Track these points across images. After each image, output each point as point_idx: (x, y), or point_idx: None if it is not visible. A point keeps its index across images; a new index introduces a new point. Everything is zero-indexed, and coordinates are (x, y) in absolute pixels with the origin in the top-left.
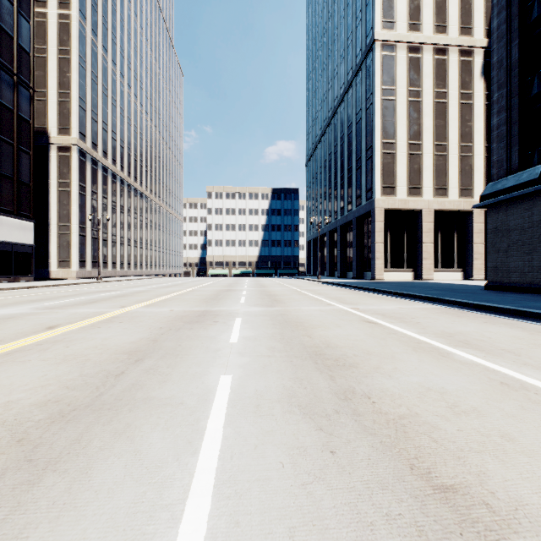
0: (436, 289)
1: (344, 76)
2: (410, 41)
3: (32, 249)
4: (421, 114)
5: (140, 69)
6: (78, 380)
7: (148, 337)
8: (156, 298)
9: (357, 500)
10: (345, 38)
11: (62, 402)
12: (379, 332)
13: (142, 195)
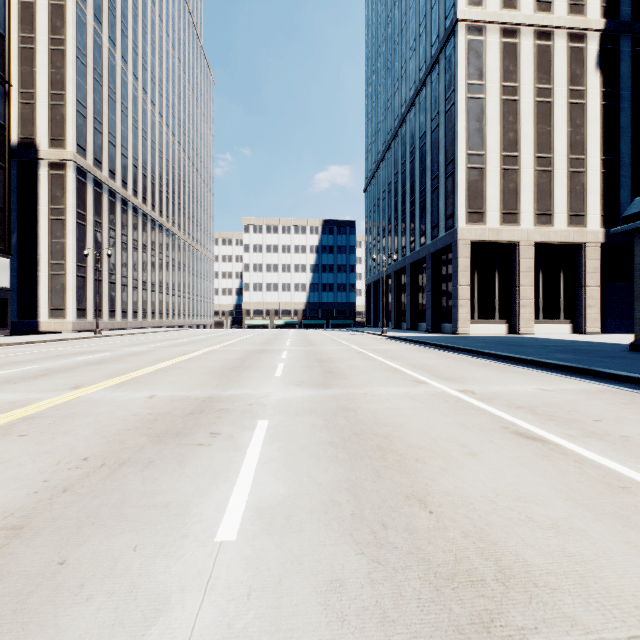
0: (560, 350)
1: (415, 73)
2: (504, 22)
3: (7, 294)
4: (518, 117)
5: (159, 71)
6: None
7: (13, 509)
8: (148, 367)
9: None
10: (416, 24)
11: None
12: (582, 481)
13: (162, 227)
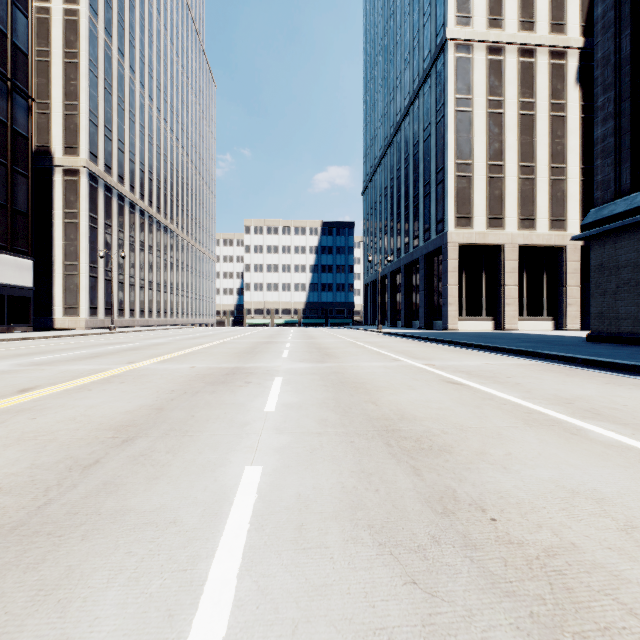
0: (526, 341)
1: (409, 84)
2: (490, 40)
3: (30, 293)
4: (503, 129)
5: (164, 78)
6: (22, 476)
7: (151, 404)
8: (177, 352)
9: None
10: (410, 38)
11: None
12: (469, 397)
13: (166, 229)
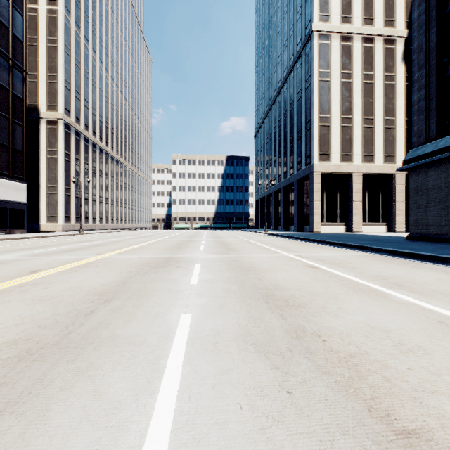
0: (366, 239)
1: (287, 61)
2: (342, 32)
3: (25, 206)
4: (352, 93)
5: (116, 56)
6: (50, 319)
7: (118, 280)
8: (128, 247)
9: (319, 448)
10: (287, 29)
11: (32, 341)
12: (321, 276)
13: (118, 162)
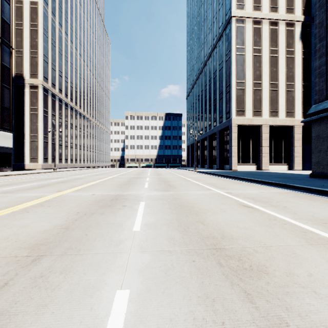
0: (277, 177)
1: (211, 41)
2: (254, 17)
3: (11, 150)
4: (261, 64)
5: (83, 39)
6: None
7: (62, 224)
8: (86, 184)
9: None
10: (212, 17)
11: None
12: (260, 218)
13: (84, 117)
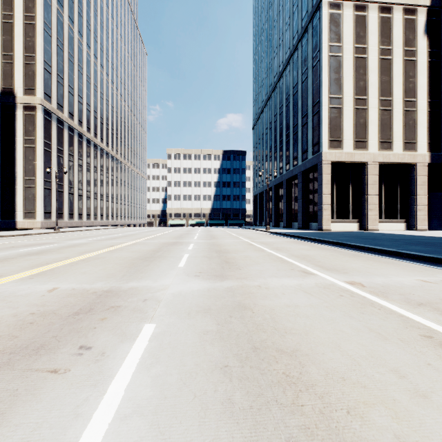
0: (410, 243)
1: (289, 41)
2: None
3: None
4: (367, 70)
5: (106, 43)
6: None
7: None
8: (73, 258)
9: None
10: (290, 6)
11: None
12: None
13: (108, 155)
